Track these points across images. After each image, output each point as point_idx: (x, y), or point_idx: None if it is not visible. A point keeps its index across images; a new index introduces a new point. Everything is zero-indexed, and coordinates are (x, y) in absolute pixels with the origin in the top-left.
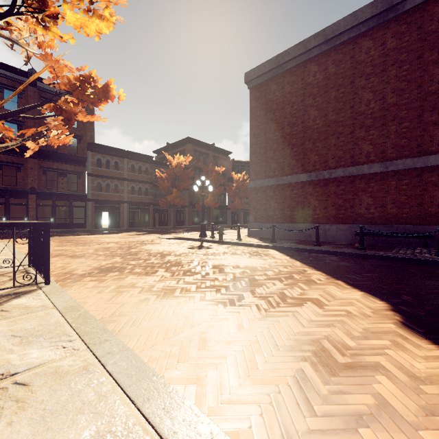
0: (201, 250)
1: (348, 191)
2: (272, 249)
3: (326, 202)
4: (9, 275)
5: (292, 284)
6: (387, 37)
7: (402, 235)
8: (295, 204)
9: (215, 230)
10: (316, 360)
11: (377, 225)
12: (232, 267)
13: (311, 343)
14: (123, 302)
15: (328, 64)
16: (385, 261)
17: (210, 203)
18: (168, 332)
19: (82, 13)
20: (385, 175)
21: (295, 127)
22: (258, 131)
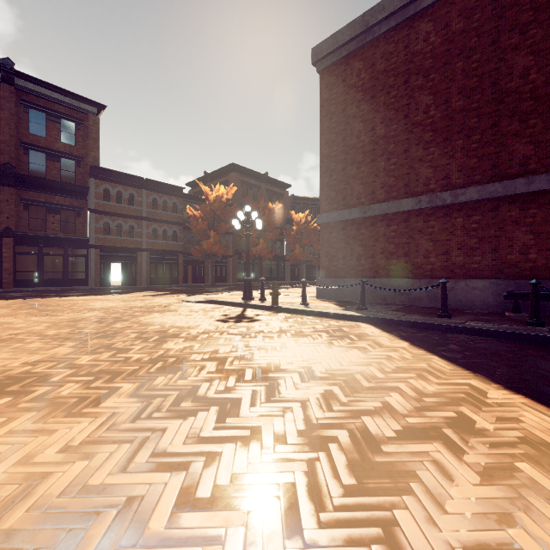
0: (239, 324)
1: (486, 223)
2: (365, 322)
3: (448, 242)
4: None
5: (502, 469)
6: None
7: None
8: (394, 247)
9: (268, 288)
10: None
11: (544, 280)
12: (299, 377)
13: None
14: None
15: (451, 17)
16: None
17: (262, 252)
18: None
19: None
20: None
21: (394, 126)
22: (332, 136)
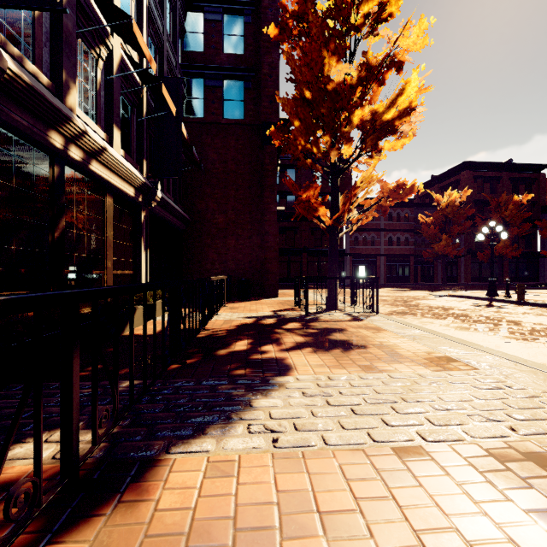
0: (490, 308)
1: None
2: None
3: None
4: (348, 308)
5: None
6: None
7: None
8: None
9: (513, 289)
10: None
11: None
12: (532, 324)
13: None
14: (431, 328)
15: None
16: None
17: (504, 250)
18: (471, 341)
19: (394, 140)
20: None
21: None
22: None
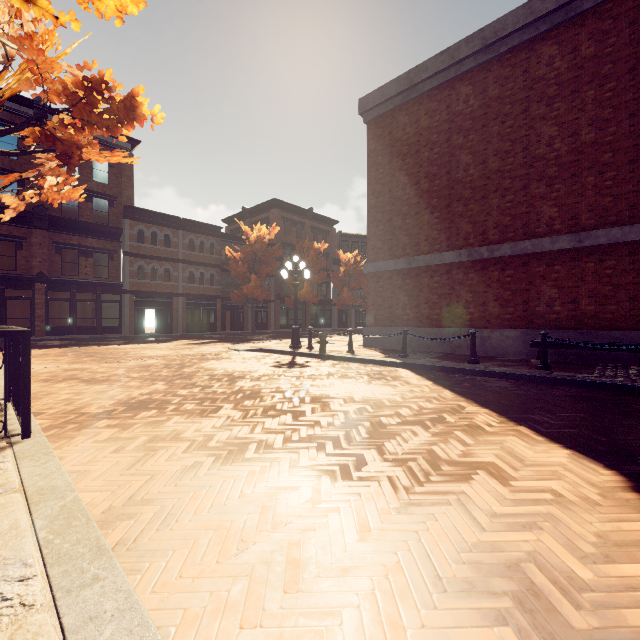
0: (292, 369)
1: (519, 277)
2: (403, 368)
3: (485, 294)
4: None
5: (445, 433)
6: (582, 39)
7: (610, 347)
8: (437, 297)
9: (314, 336)
10: (526, 621)
11: (565, 330)
12: (343, 401)
13: (506, 572)
14: (154, 472)
15: (488, 83)
16: (585, 390)
17: (307, 296)
18: (227, 543)
19: None
20: (577, 254)
21: (437, 181)
22: (379, 187)
